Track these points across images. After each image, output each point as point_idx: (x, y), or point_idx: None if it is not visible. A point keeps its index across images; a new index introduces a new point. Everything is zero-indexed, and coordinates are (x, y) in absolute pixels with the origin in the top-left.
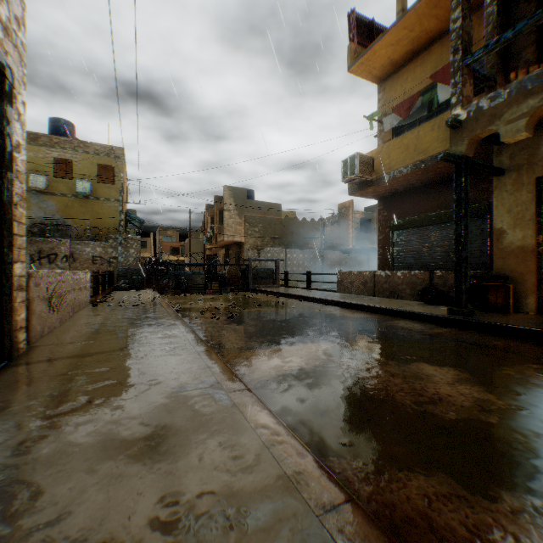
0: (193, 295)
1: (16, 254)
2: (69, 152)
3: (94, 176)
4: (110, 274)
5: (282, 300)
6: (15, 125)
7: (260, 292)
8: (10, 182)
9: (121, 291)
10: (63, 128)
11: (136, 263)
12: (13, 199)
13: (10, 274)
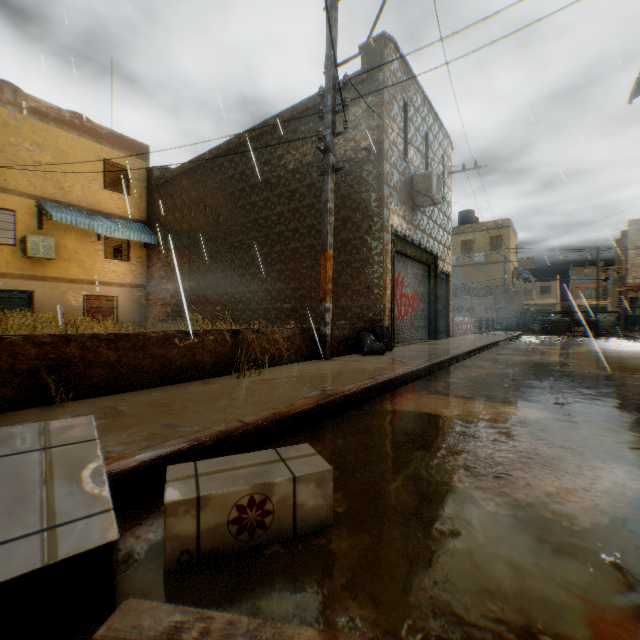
0: (549, 336)
1: (450, 313)
2: (470, 234)
3: (486, 247)
4: (493, 320)
5: (617, 341)
6: (450, 283)
7: (623, 337)
8: (449, 297)
9: (497, 331)
10: (466, 217)
11: (518, 312)
12: (449, 301)
13: (449, 318)
